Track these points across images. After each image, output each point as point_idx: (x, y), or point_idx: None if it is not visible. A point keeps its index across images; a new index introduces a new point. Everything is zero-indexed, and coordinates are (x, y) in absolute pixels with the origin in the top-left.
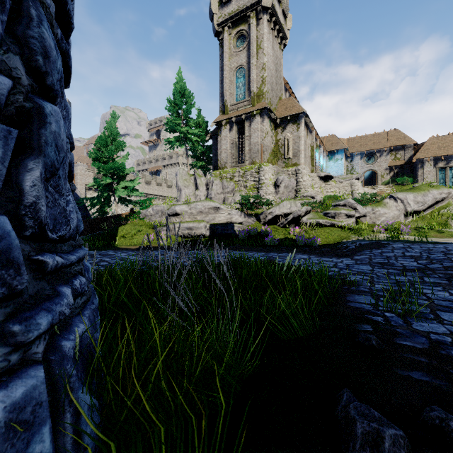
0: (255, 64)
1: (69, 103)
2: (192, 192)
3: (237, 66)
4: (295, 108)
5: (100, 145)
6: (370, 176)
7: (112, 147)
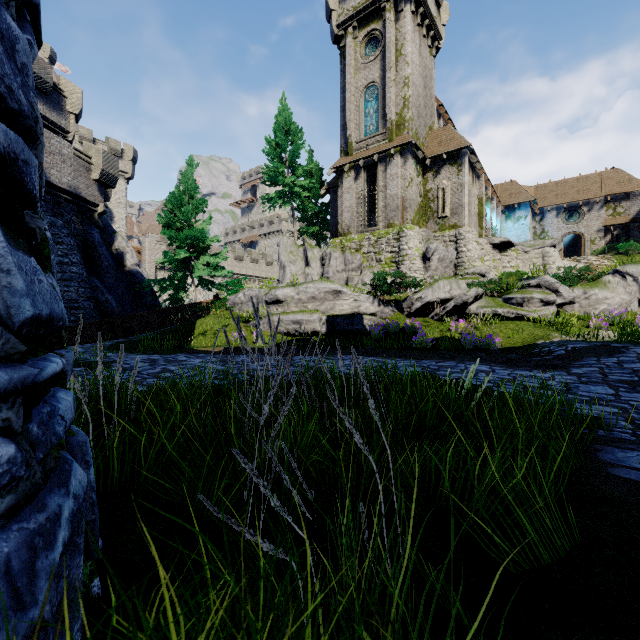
0: (393, 78)
1: (135, 152)
2: (301, 270)
3: (366, 84)
4: (454, 141)
5: (172, 205)
6: (571, 243)
7: (189, 208)
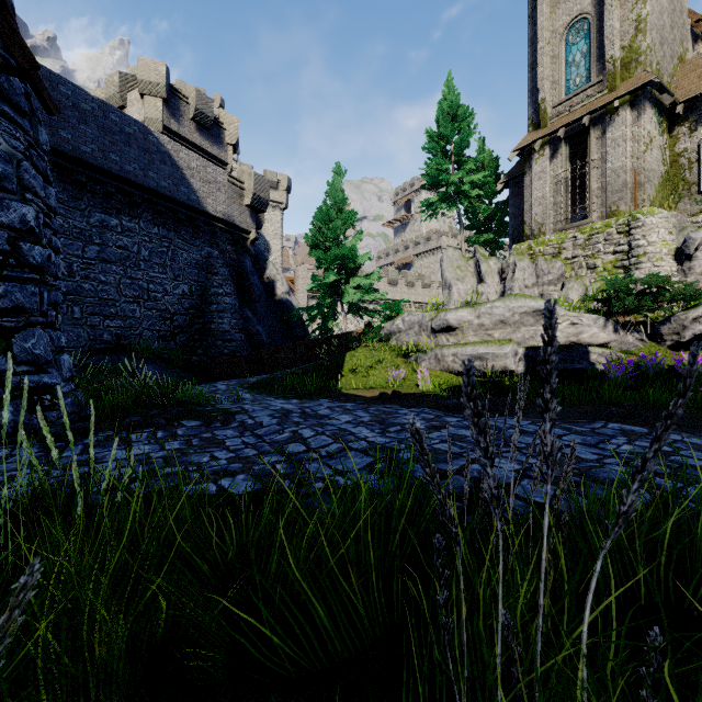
0: None
1: (289, 181)
2: (472, 288)
3: (569, 22)
4: None
5: (321, 223)
6: None
7: (339, 223)
